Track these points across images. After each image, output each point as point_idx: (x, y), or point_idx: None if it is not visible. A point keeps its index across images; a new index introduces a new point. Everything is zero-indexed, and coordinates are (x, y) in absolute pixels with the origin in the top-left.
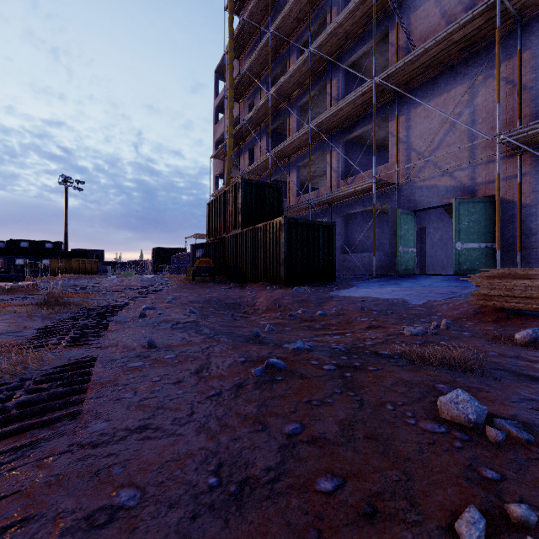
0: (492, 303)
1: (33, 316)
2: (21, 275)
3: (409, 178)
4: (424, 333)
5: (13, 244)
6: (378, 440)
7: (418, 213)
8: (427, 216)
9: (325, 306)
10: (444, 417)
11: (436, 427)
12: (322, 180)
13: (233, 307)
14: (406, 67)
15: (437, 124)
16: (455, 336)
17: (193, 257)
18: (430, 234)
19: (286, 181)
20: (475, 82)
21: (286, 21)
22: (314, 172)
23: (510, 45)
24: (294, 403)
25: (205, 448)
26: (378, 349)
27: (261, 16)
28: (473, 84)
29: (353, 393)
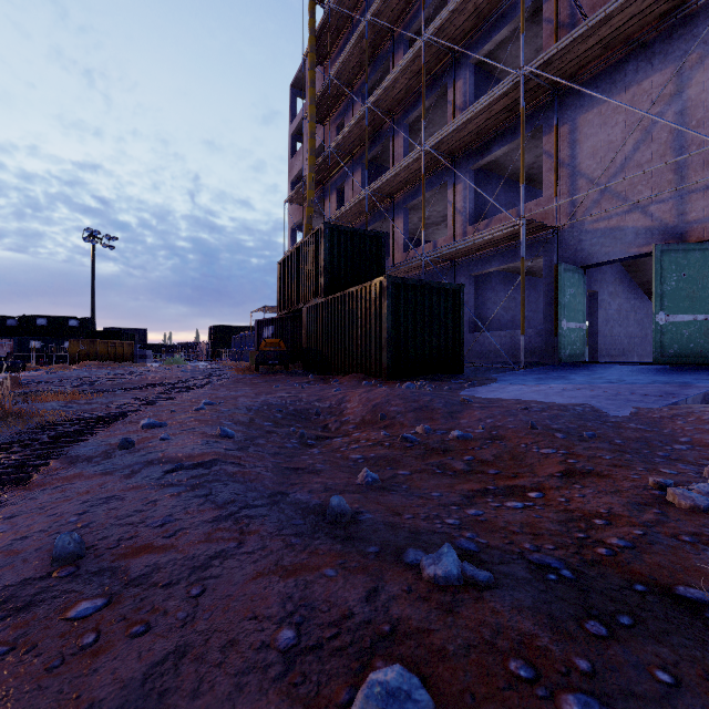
0: None
1: None
2: (19, 363)
3: (575, 219)
4: None
5: (27, 321)
6: None
7: (587, 271)
8: (599, 276)
9: (462, 418)
10: None
11: None
12: (440, 230)
13: (307, 417)
14: (573, 48)
15: (621, 134)
16: None
17: (259, 337)
18: (604, 303)
19: (389, 232)
20: (685, 65)
21: (389, 2)
22: (428, 218)
23: None
24: None
25: None
26: (664, 576)
27: (354, 1)
28: (682, 68)
29: None
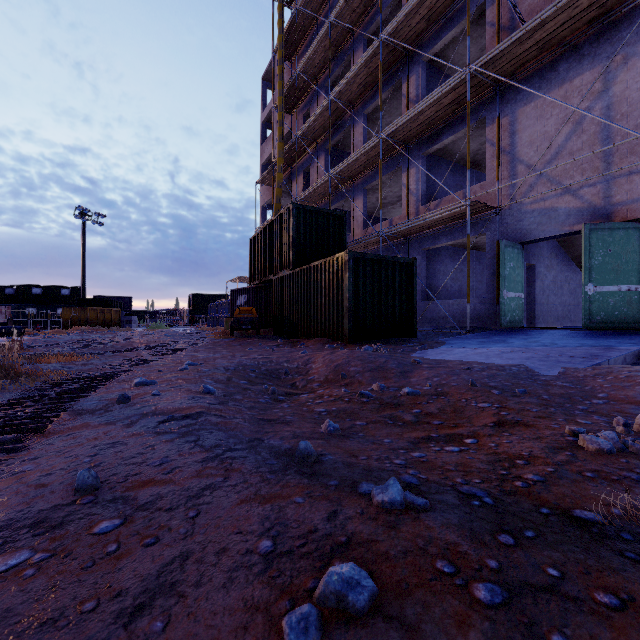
0: None
1: None
2: (19, 328)
3: (515, 200)
4: (624, 448)
5: (24, 290)
6: None
7: (526, 247)
8: (537, 251)
9: (412, 377)
10: None
11: None
12: (395, 209)
13: (277, 376)
14: (512, 49)
15: (555, 125)
16: None
17: (233, 305)
18: (541, 274)
19: (350, 210)
20: (611, 65)
21: (350, 6)
22: (385, 198)
23: None
24: None
25: None
26: (565, 502)
27: (318, 4)
28: (608, 68)
29: None
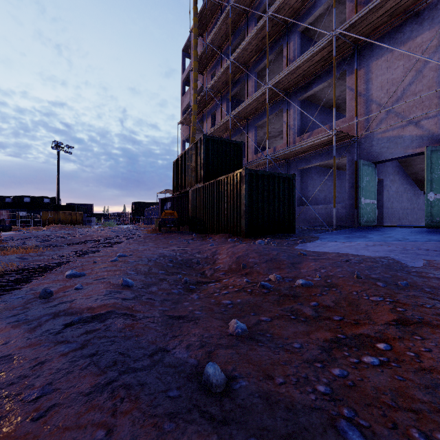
0: None
1: None
2: (8, 226)
3: (369, 131)
4: None
5: (18, 199)
6: None
7: (376, 166)
8: (384, 169)
9: (302, 268)
10: None
11: None
12: (277, 141)
13: (190, 265)
14: (369, 16)
15: (400, 73)
16: None
17: (161, 209)
18: (387, 186)
19: (244, 142)
20: None
21: None
22: (269, 133)
23: None
24: None
25: None
26: None
27: None
28: None
29: None
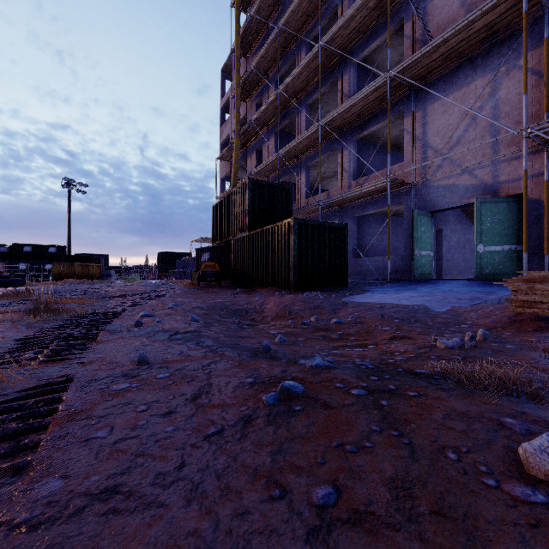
0: (532, 311)
1: (17, 324)
2: (21, 280)
3: (426, 178)
4: (462, 346)
5: (16, 249)
6: (452, 517)
7: (435, 214)
8: (444, 218)
9: (340, 313)
10: (534, 474)
11: (530, 493)
12: (332, 182)
13: (240, 314)
14: (423, 60)
15: (456, 119)
16: (497, 349)
17: (198, 261)
18: (447, 237)
19: (295, 183)
20: (497, 74)
21: (295, 16)
22: (324, 173)
23: (536, 34)
24: (321, 449)
25: (197, 533)
26: (413, 367)
27: (269, 12)
28: (495, 76)
29: (397, 432)
